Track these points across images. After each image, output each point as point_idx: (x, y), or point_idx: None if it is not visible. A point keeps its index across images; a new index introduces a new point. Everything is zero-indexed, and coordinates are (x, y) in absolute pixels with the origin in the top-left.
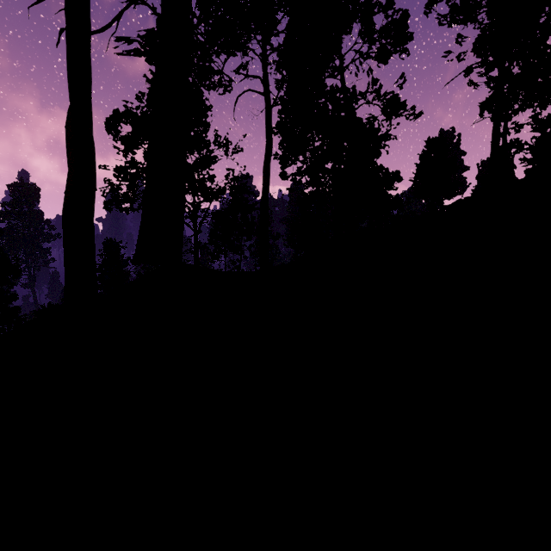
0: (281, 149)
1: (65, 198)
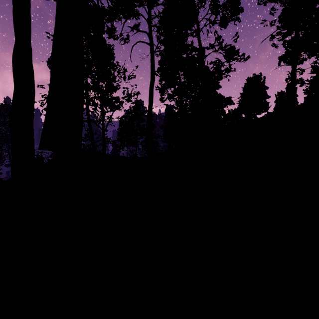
0: (160, 83)
1: (11, 106)
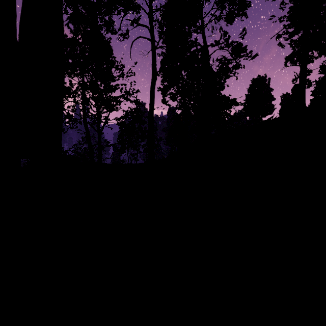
0: (162, 84)
1: None
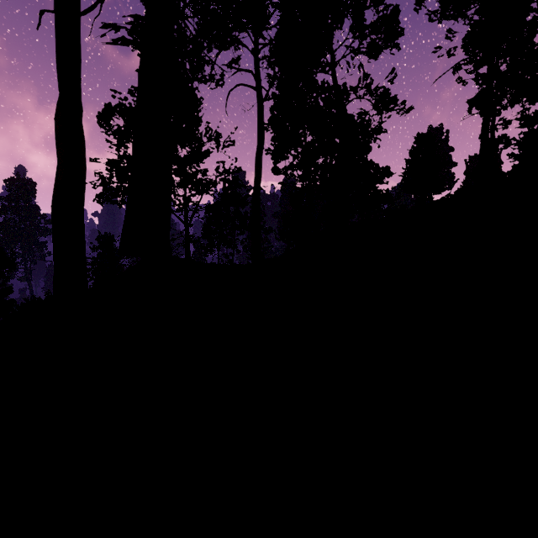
0: (273, 144)
1: (54, 190)
